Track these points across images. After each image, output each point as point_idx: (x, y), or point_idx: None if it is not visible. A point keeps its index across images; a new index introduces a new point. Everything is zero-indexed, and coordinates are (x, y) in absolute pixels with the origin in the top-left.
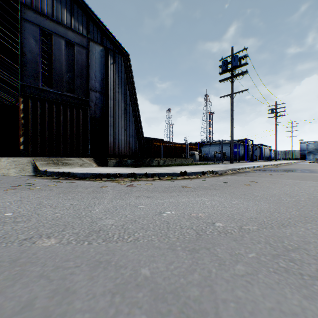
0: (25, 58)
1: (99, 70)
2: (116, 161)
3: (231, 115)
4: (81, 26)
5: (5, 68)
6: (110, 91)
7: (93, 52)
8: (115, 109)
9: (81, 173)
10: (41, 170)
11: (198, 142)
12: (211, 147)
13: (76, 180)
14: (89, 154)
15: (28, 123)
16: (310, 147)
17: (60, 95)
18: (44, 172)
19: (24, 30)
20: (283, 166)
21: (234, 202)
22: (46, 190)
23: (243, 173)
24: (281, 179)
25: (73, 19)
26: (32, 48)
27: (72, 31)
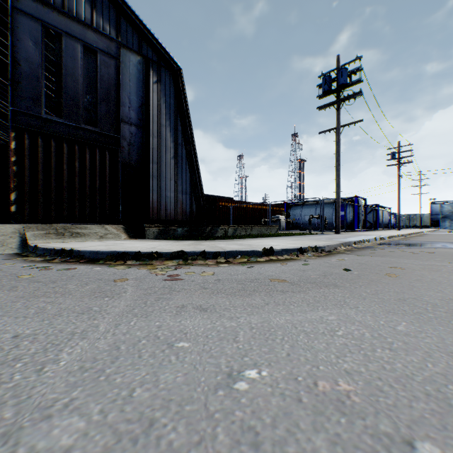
0: (18, 71)
1: (136, 92)
2: (159, 230)
3: (336, 159)
4: (108, 24)
5: (0, 93)
6: (152, 123)
7: (127, 65)
8: (159, 151)
9: (92, 251)
10: (31, 246)
11: (284, 202)
12: (304, 209)
13: (80, 263)
14: (120, 220)
15: (23, 172)
16: (446, 210)
17: (74, 128)
18: (34, 249)
19: (17, 27)
20: (417, 238)
21: (400, 327)
22: (2, 289)
23: (364, 250)
24: (439, 262)
25: (96, 12)
26: (30, 56)
27: (93, 31)
